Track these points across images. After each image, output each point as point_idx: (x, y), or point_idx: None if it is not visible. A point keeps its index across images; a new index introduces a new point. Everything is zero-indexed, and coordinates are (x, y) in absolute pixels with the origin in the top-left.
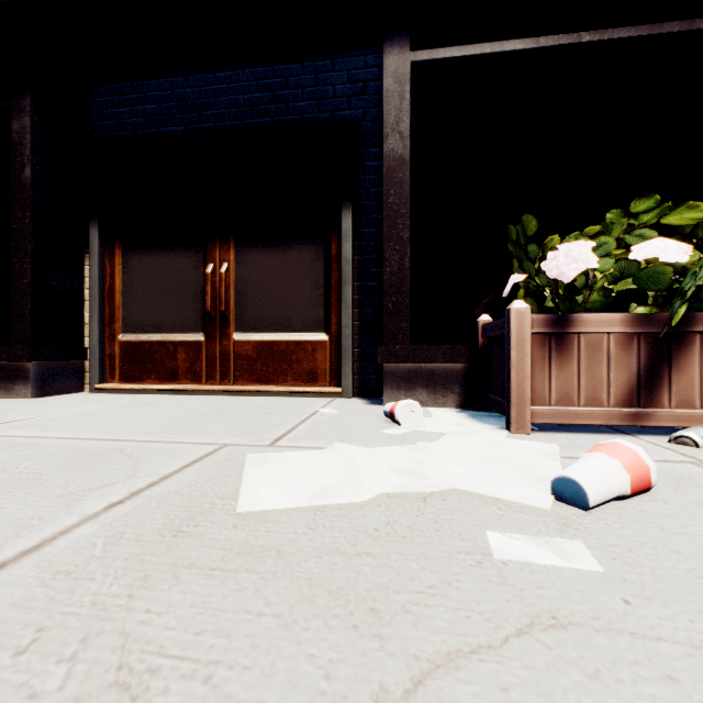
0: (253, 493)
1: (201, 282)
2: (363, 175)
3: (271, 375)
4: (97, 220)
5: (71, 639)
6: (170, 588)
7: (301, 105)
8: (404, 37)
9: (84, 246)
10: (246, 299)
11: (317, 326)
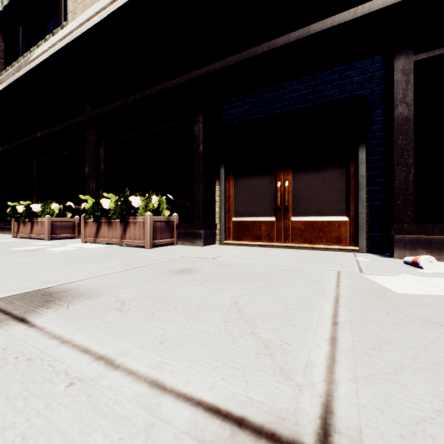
0: (393, 288)
1: (273, 191)
2: (370, 126)
3: (313, 239)
4: (223, 164)
5: (398, 313)
6: (408, 308)
7: (330, 93)
8: (409, 48)
9: (215, 177)
10: (298, 199)
11: (341, 213)
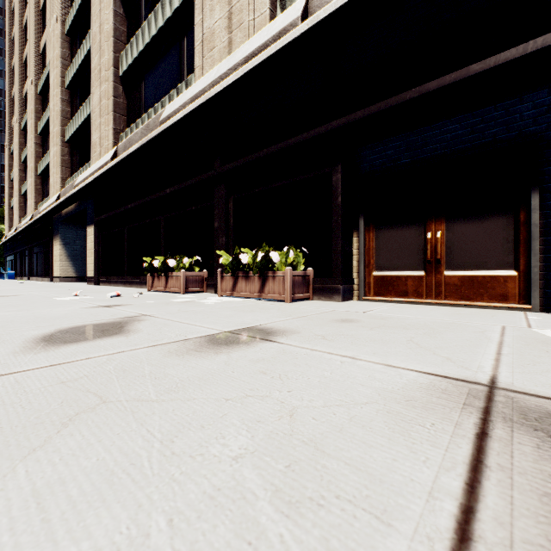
0: None
1: (422, 243)
2: (546, 167)
3: (471, 295)
4: (363, 215)
5: None
6: None
7: (493, 131)
8: None
9: (352, 228)
10: (453, 251)
11: (508, 266)
